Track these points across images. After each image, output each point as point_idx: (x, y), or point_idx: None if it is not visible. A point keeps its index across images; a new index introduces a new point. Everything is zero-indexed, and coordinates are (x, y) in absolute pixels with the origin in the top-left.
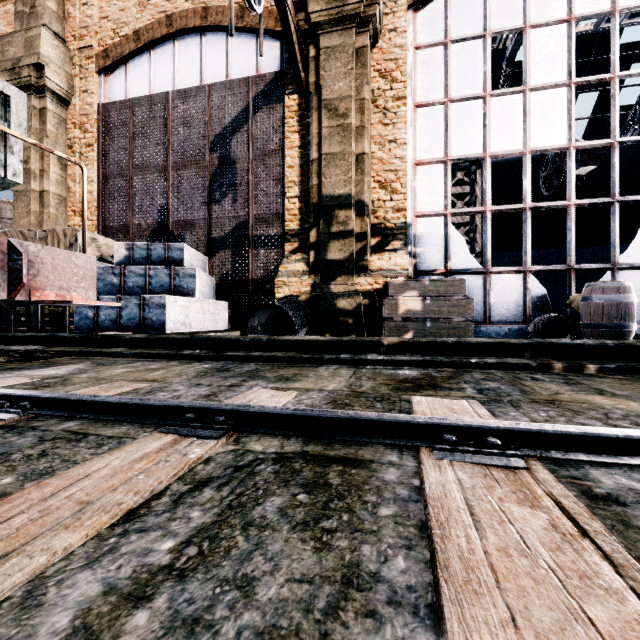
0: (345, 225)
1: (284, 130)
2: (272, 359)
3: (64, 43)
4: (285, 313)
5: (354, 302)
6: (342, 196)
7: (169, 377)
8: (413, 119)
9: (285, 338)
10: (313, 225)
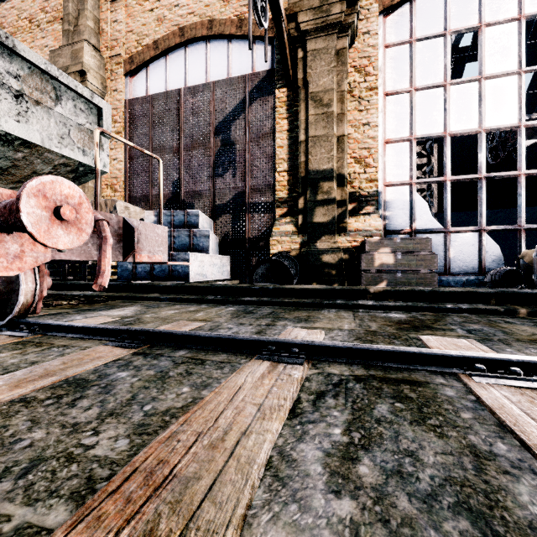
0: (328, 194)
1: (275, 117)
2: (280, 303)
3: (99, 53)
4: (284, 266)
5: (336, 257)
6: (326, 171)
7: (213, 317)
8: (383, 105)
9: (288, 287)
10: (301, 194)
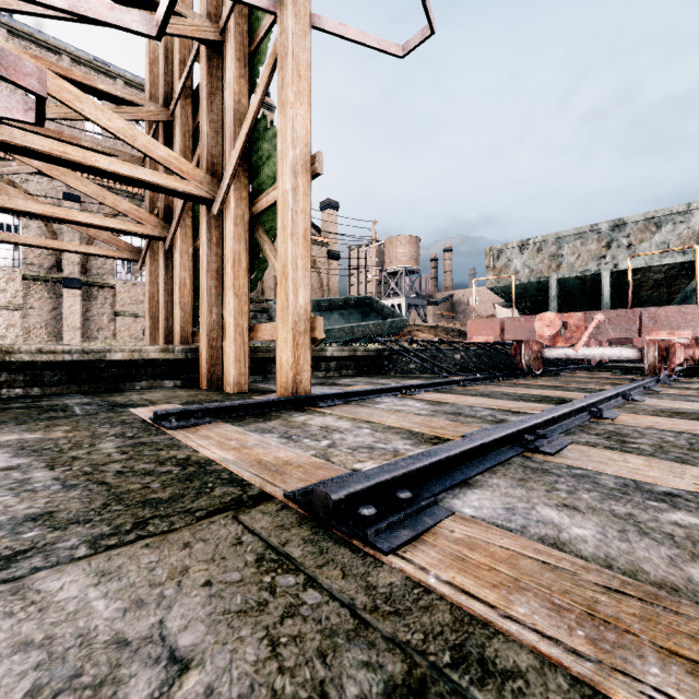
0: None
1: None
2: None
3: None
4: None
5: None
6: None
7: None
8: None
9: None
10: None
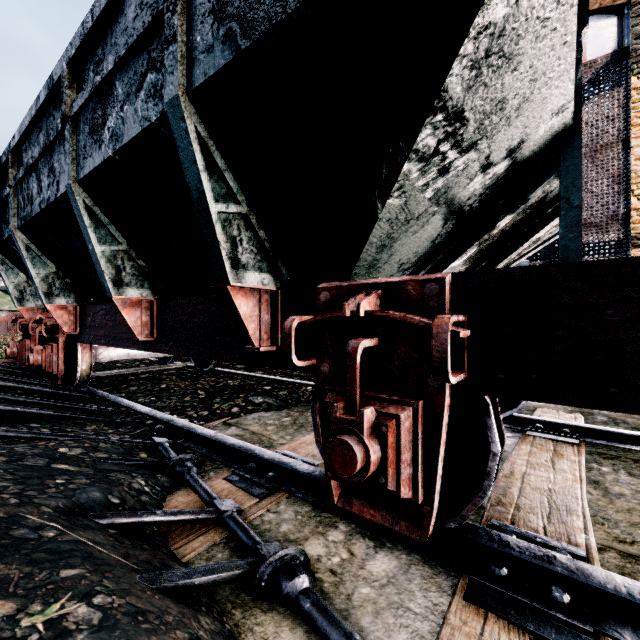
0: None
1: (626, 117)
2: None
3: None
4: None
5: None
6: None
7: None
8: None
9: None
10: None
